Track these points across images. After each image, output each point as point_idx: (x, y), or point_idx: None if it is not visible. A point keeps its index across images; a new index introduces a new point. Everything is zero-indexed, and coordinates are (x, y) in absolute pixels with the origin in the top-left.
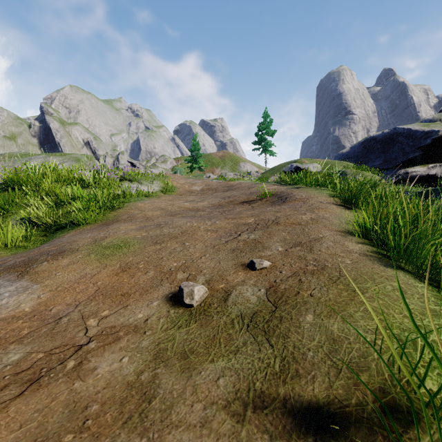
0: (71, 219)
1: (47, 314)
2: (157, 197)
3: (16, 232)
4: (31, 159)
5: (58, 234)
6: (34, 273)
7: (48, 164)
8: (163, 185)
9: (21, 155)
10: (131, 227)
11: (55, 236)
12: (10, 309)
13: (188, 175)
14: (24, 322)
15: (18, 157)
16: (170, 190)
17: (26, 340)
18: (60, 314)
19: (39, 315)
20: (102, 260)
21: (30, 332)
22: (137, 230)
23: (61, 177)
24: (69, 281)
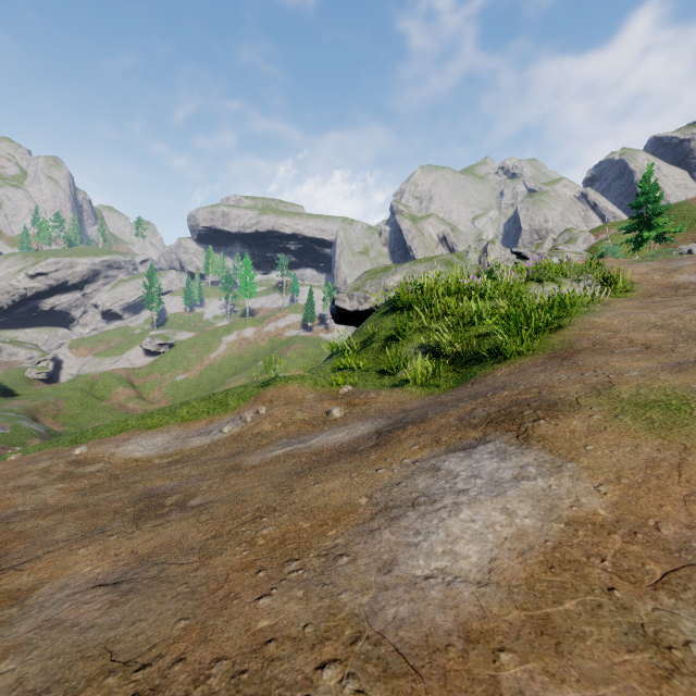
0: (486, 347)
1: (660, 537)
2: (602, 305)
3: (424, 365)
4: (396, 272)
5: (476, 370)
6: (540, 439)
7: (414, 274)
8: (600, 281)
9: (384, 268)
10: (641, 364)
11: (473, 373)
12: (568, 503)
13: (625, 256)
14: (627, 542)
15: (382, 272)
16: (621, 288)
17: (682, 594)
18: (695, 548)
19: (641, 533)
20: (659, 431)
21: (668, 573)
22: (669, 371)
23: (447, 288)
24: (629, 468)
